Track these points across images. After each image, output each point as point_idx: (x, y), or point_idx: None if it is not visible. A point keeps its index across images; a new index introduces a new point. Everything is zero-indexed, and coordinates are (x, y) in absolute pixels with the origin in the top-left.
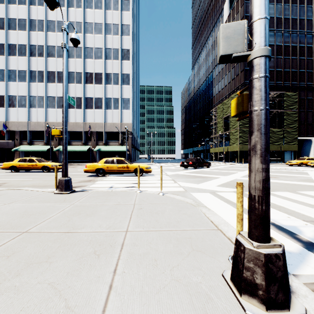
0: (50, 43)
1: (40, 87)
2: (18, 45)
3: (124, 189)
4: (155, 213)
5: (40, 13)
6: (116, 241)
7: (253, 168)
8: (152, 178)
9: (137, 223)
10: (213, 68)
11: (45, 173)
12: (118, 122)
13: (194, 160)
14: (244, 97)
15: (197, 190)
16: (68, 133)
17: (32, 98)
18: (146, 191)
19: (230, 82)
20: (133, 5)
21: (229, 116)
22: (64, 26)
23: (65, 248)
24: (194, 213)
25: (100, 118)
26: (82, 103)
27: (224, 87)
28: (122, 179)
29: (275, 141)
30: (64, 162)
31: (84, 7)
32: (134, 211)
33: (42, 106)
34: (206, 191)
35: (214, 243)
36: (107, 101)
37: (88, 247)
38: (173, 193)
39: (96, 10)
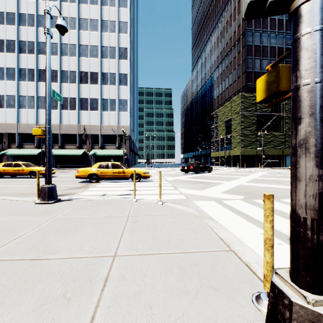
0: (42, 40)
1: (31, 86)
2: (6, 41)
3: (118, 197)
4: (153, 228)
5: (30, 7)
6: (98, 272)
7: (302, 175)
8: (150, 184)
9: (129, 244)
10: (214, 70)
11: (32, 179)
12: (115, 125)
13: (195, 165)
14: (280, 70)
15: (201, 198)
16: (61, 135)
17: (21, 98)
18: (143, 200)
19: (231, 84)
20: (131, 2)
21: (230, 119)
22: (46, 8)
23: (23, 287)
24: (199, 228)
25: (96, 121)
26: (76, 104)
27: (225, 90)
28: (118, 186)
29: (277, 145)
30: (47, 167)
31: (79, 1)
32: (127, 226)
33: (33, 107)
34: (210, 198)
35: (229, 273)
36: (103, 102)
37: (57, 285)
38: (174, 202)
39: (92, 5)
